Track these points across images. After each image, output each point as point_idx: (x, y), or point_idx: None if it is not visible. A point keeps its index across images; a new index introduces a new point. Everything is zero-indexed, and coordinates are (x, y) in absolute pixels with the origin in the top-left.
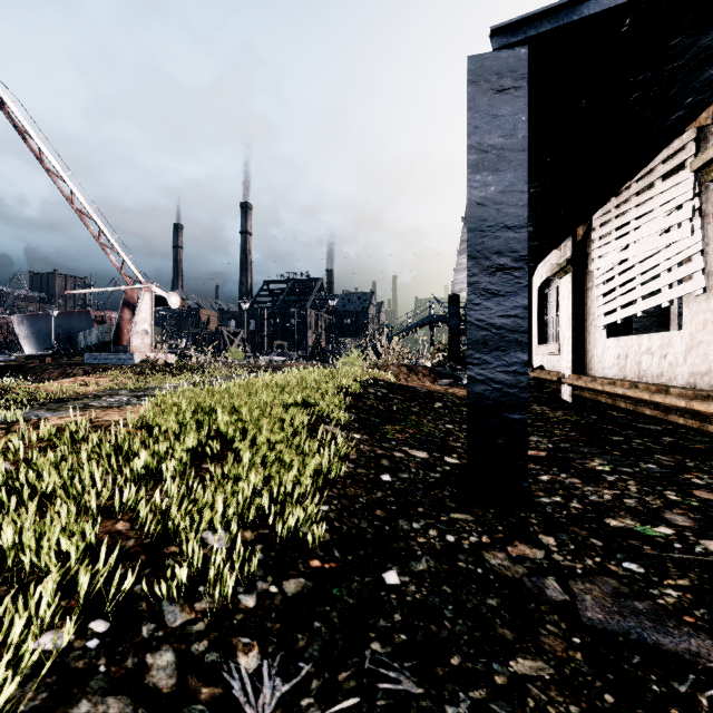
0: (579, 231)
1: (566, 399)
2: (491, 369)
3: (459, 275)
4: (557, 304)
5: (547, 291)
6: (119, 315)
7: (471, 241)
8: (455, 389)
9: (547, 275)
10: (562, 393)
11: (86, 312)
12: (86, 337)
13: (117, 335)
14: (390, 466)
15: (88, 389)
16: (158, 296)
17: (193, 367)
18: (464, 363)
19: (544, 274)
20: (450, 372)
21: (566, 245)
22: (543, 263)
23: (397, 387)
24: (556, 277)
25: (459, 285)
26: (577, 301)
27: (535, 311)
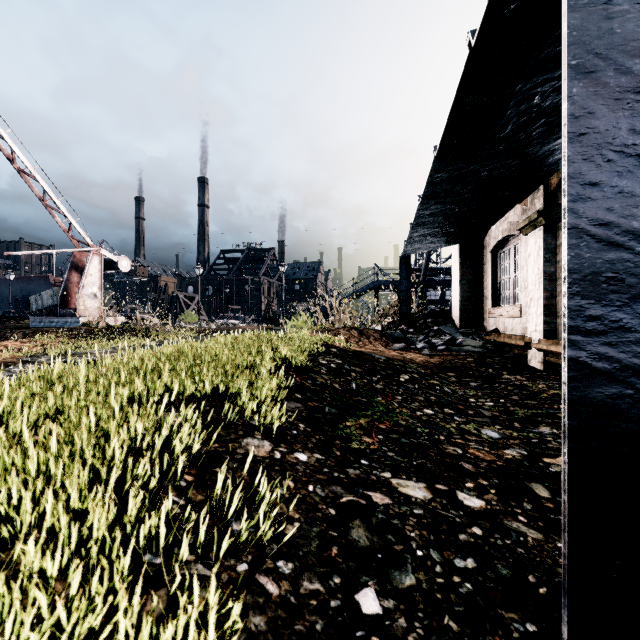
0: (552, 179)
1: (534, 365)
2: (634, 344)
3: (414, 233)
4: (514, 265)
5: (501, 252)
6: (67, 278)
7: (580, 29)
8: (410, 354)
9: (504, 234)
10: (528, 359)
11: (45, 277)
12: (37, 300)
13: (64, 298)
14: (370, 545)
15: (0, 356)
16: (108, 260)
17: (137, 330)
18: (415, 326)
19: (499, 234)
20: (402, 336)
21: (534, 197)
22: (497, 223)
23: (352, 354)
24: (513, 237)
25: (411, 245)
26: (549, 257)
27: (487, 273)
